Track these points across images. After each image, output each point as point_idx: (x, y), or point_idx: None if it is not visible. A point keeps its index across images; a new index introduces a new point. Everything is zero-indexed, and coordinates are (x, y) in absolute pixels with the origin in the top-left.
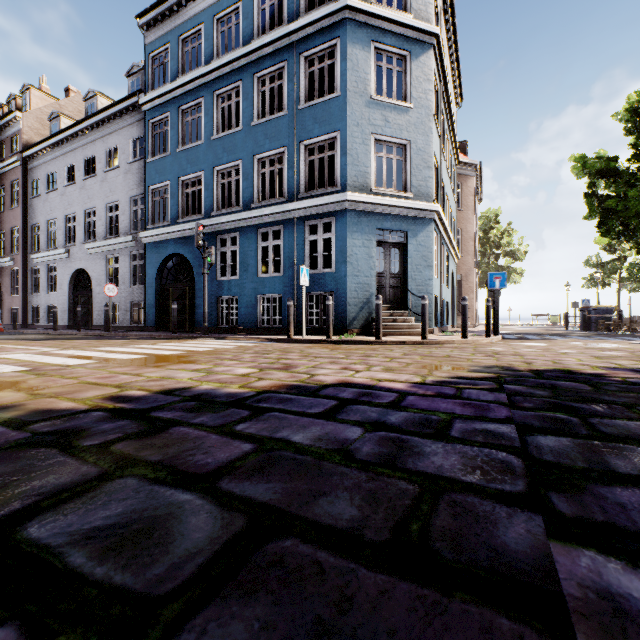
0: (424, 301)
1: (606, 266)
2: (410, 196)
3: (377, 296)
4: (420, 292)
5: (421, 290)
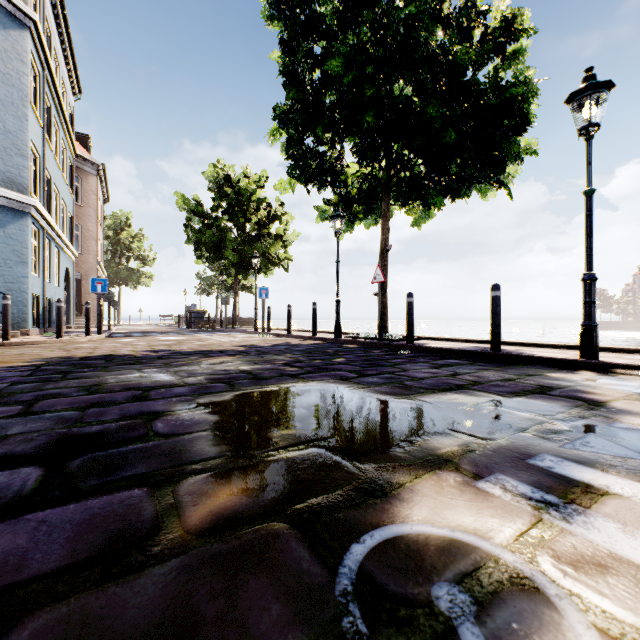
0: (7, 301)
1: (209, 280)
2: None
3: None
4: (11, 290)
5: (13, 288)
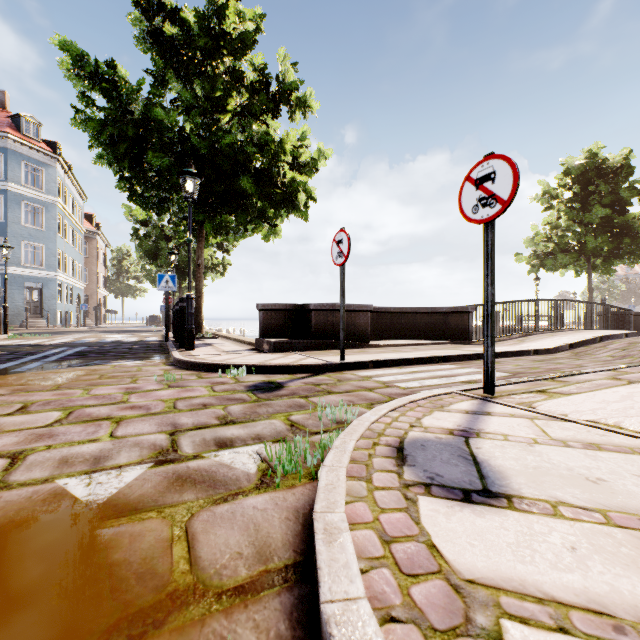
0: (48, 315)
1: None
2: (45, 269)
3: (27, 313)
4: (50, 309)
5: (51, 309)
